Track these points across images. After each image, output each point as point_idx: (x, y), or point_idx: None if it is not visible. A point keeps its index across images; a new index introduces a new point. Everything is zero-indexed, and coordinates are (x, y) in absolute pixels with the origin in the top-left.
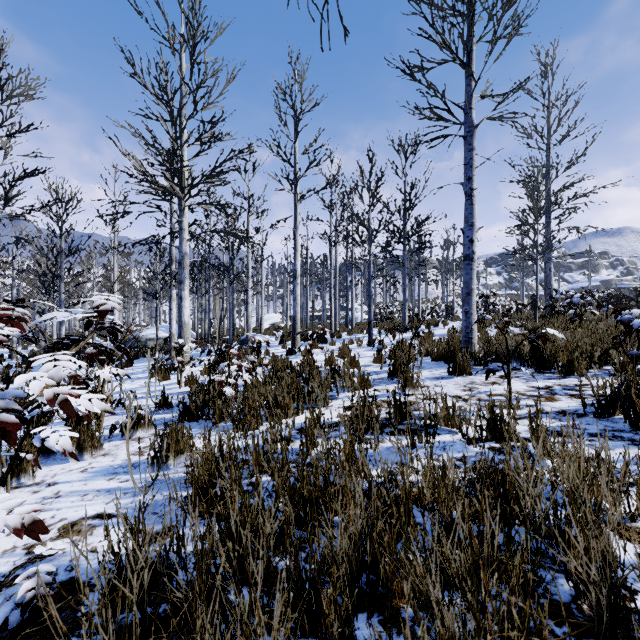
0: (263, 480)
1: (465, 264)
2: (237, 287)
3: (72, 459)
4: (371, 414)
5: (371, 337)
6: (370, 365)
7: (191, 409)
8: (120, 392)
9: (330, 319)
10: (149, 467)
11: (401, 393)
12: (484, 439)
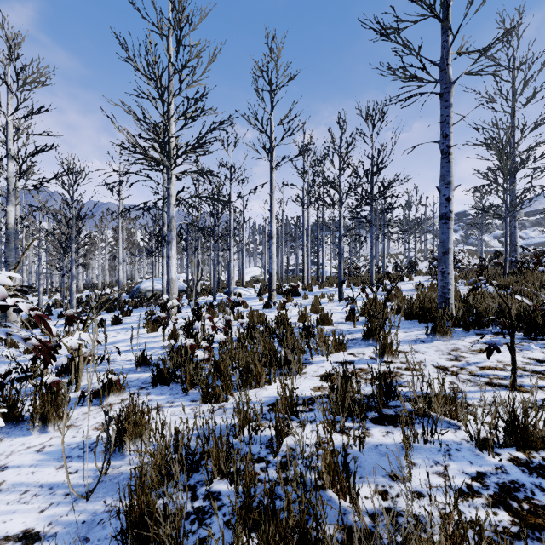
0: (223, 490)
1: (441, 223)
2: (223, 245)
3: (35, 431)
4: (352, 396)
5: (341, 292)
6: (342, 322)
7: (163, 373)
8: (105, 348)
9: (303, 274)
10: (102, 454)
11: (379, 360)
12: (501, 444)
